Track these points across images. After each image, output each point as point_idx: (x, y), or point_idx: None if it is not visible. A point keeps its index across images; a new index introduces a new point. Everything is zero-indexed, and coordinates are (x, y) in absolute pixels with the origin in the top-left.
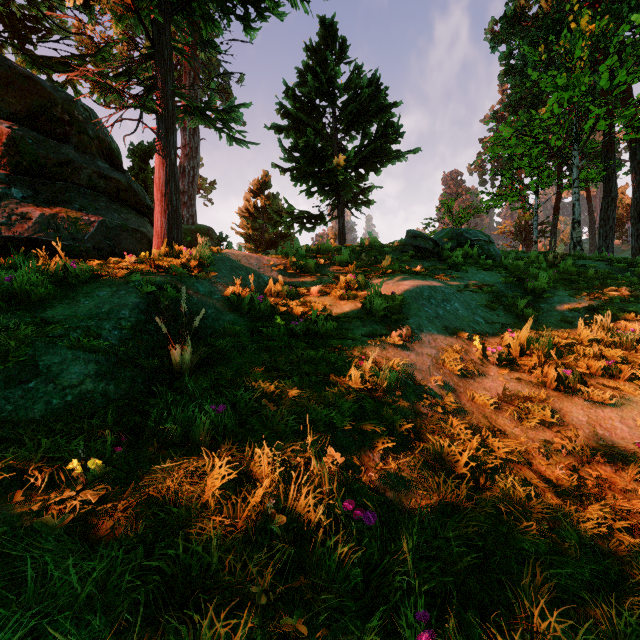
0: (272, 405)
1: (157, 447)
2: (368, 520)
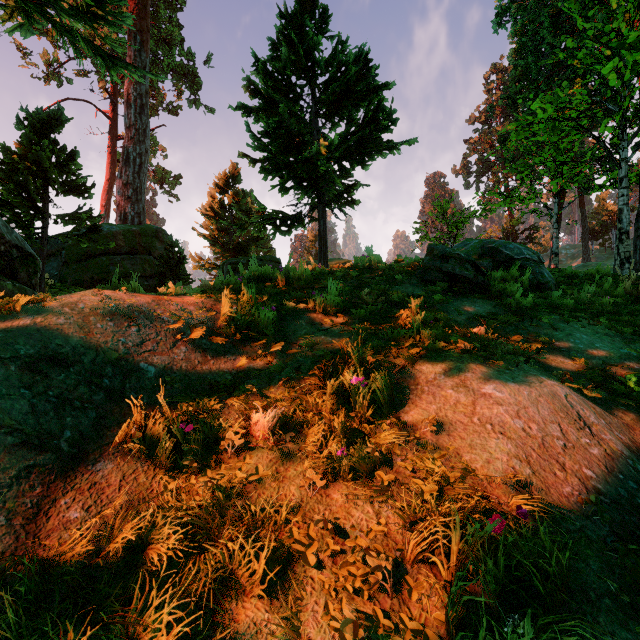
0: None
1: None
2: None
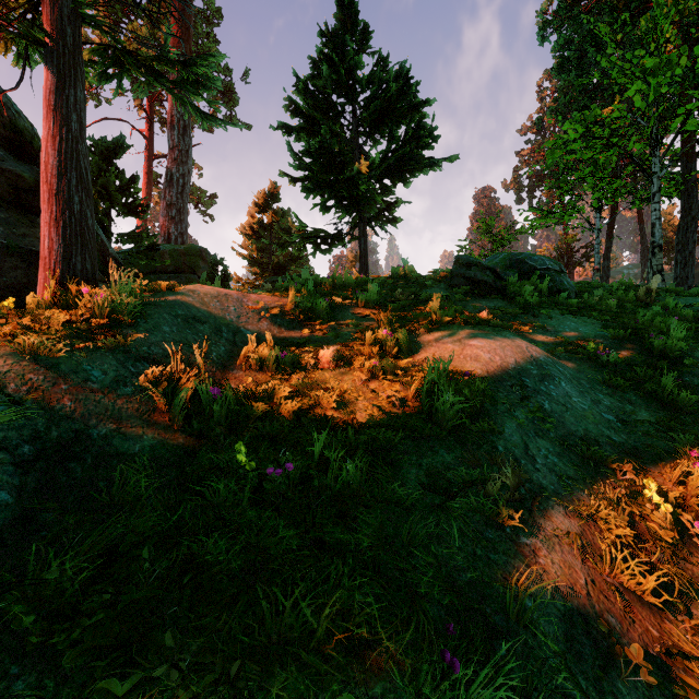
0: None
1: None
2: None
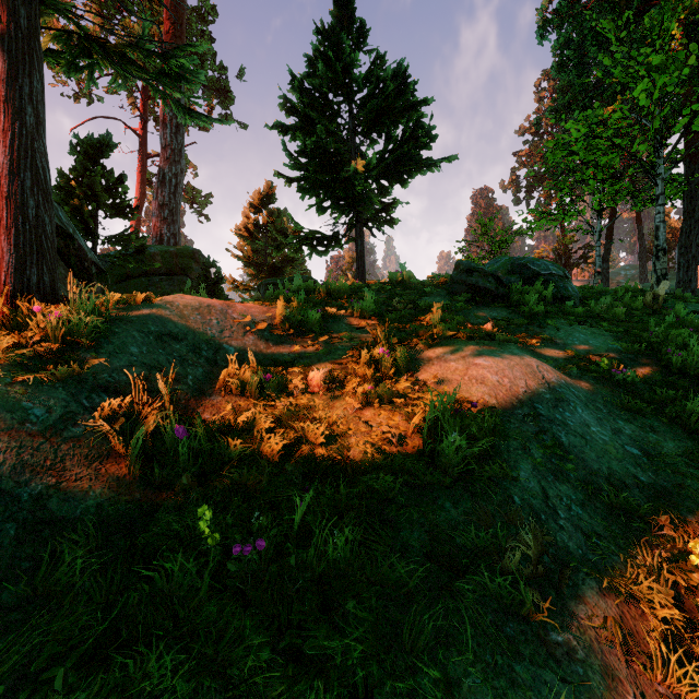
0: None
1: None
2: None
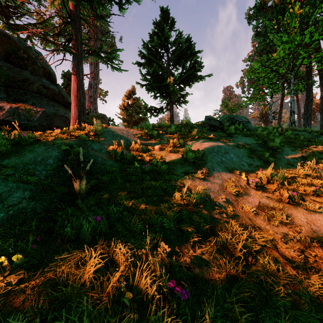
0: (129, 215)
1: (60, 243)
2: (183, 295)
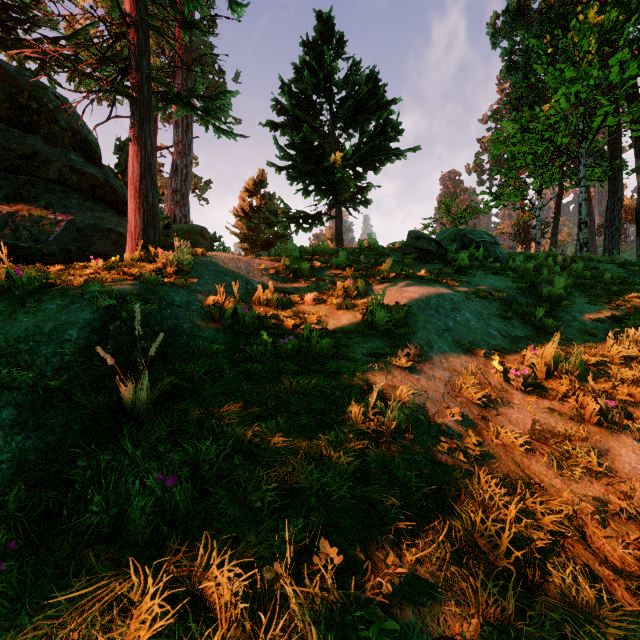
0: (247, 464)
1: (72, 546)
2: None
